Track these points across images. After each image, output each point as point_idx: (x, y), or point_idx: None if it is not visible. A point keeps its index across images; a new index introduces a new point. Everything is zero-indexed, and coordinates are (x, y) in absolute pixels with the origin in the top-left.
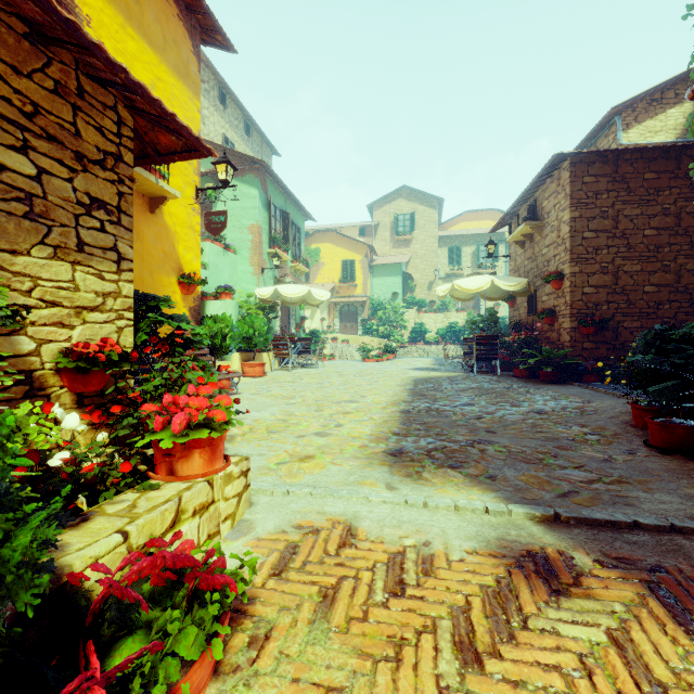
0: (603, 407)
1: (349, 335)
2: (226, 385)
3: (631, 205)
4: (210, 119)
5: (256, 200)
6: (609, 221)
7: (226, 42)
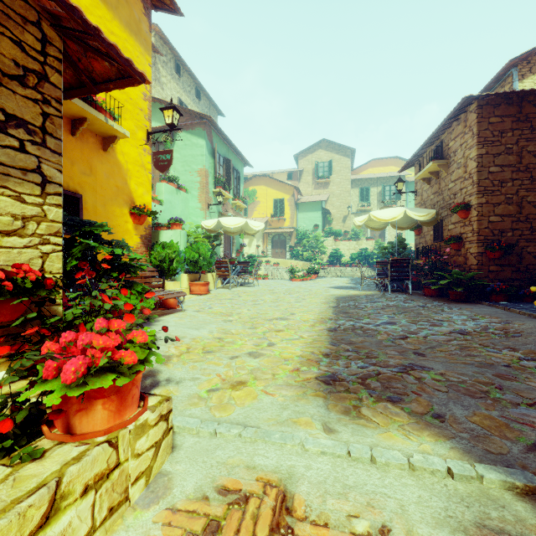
0: (527, 329)
1: (279, 259)
2: (173, 303)
3: (534, 142)
4: (168, 86)
5: (203, 148)
6: (514, 157)
7: (173, 5)
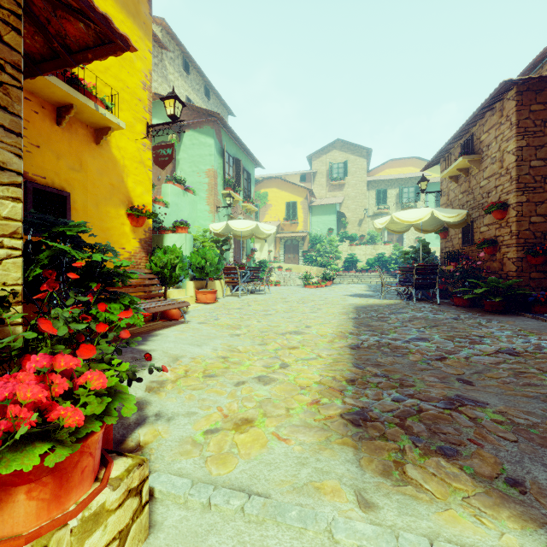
0: None
1: (292, 264)
2: (175, 313)
3: None
4: (175, 83)
5: (212, 148)
6: None
7: None
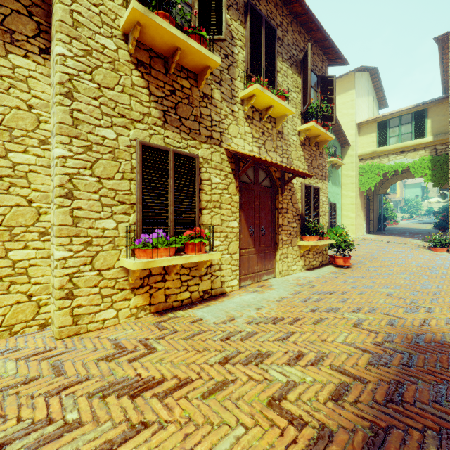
0: None
1: None
2: None
3: None
4: None
5: None
6: None
7: None
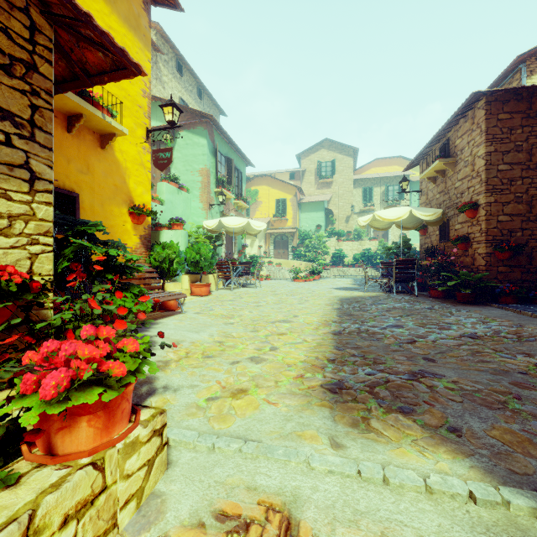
0: None
1: (282, 259)
2: (173, 304)
3: None
4: (169, 85)
5: (205, 147)
6: (524, 154)
7: (173, 0)
